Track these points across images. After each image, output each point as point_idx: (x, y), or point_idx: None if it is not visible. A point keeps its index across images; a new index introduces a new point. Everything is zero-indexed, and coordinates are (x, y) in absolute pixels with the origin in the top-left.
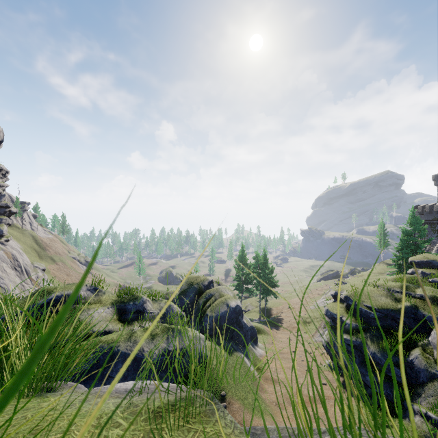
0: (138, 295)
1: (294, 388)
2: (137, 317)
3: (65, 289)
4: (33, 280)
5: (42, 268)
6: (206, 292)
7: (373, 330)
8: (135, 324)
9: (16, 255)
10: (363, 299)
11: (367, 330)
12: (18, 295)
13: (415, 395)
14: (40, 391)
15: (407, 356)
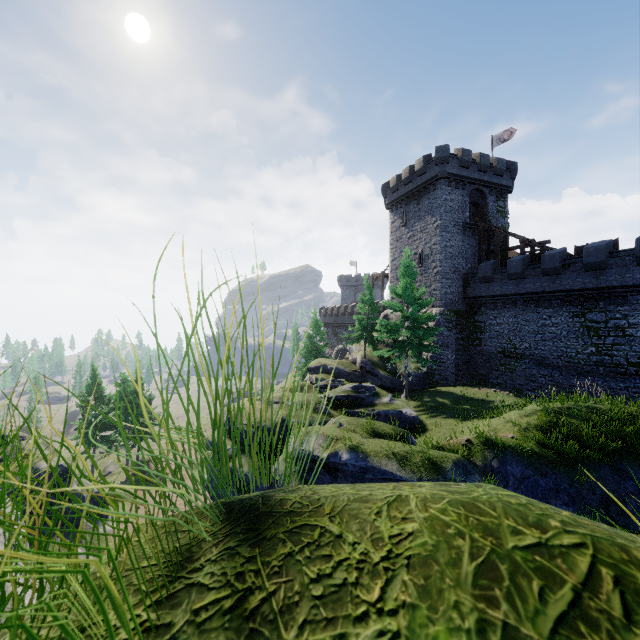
0: None
1: None
2: None
3: None
4: None
5: None
6: None
7: (249, 450)
8: None
9: None
10: (244, 417)
11: (243, 452)
12: None
13: None
14: None
15: (273, 466)
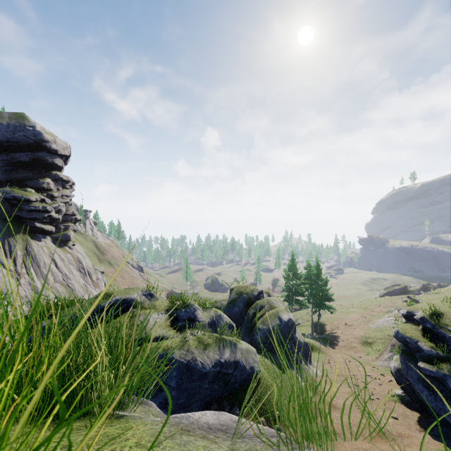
0: (189, 303)
1: (357, 418)
2: (189, 325)
3: (124, 293)
4: (94, 282)
5: (101, 271)
6: (256, 303)
7: None
8: (187, 332)
9: (80, 258)
10: (446, 322)
11: None
12: (82, 294)
13: None
14: (119, 411)
15: None
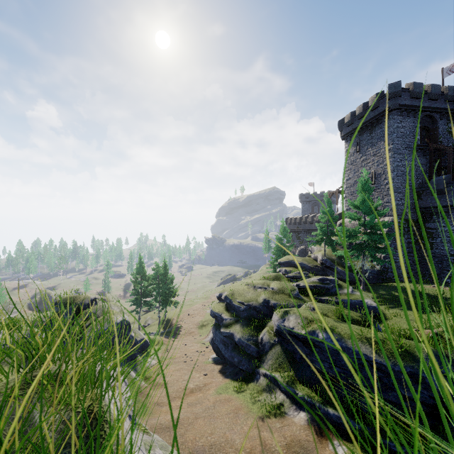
0: None
1: (178, 385)
2: None
3: None
4: None
5: None
6: (86, 311)
7: (241, 321)
8: None
9: None
10: (237, 296)
11: (237, 322)
12: None
13: (262, 362)
14: None
15: (259, 335)
